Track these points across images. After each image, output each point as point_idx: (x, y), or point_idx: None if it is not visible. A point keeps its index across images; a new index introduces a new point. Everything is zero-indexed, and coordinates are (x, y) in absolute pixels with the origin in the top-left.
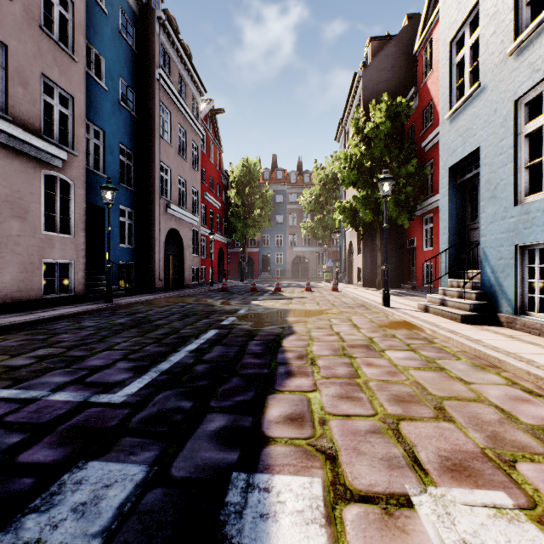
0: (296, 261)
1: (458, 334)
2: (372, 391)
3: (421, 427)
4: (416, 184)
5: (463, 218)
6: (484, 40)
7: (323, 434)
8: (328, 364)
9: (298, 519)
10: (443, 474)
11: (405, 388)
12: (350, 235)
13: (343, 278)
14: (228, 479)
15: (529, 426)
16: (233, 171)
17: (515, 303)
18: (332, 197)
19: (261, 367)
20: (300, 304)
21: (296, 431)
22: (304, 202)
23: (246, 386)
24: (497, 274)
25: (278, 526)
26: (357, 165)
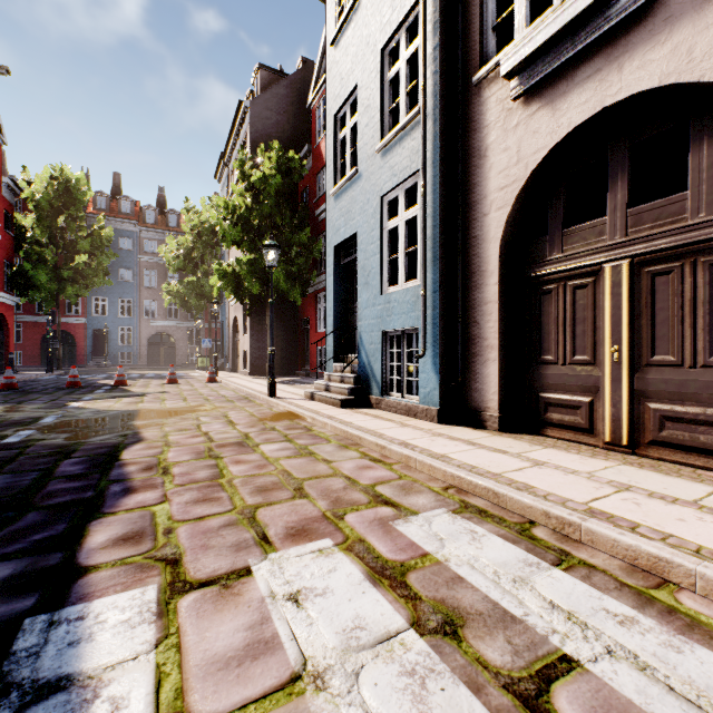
0: (155, 340)
1: (335, 419)
2: (236, 488)
3: (277, 508)
4: (310, 256)
5: (347, 300)
6: (361, 128)
7: (167, 543)
8: (187, 470)
9: (123, 628)
10: (286, 541)
11: (271, 477)
12: (235, 309)
13: (227, 364)
14: (17, 629)
15: (365, 486)
16: (30, 181)
17: (382, 385)
18: (212, 255)
19: (82, 491)
20: (157, 402)
21: (130, 550)
22: (169, 256)
23: (54, 519)
24: (370, 358)
25: (94, 644)
26: (242, 220)
